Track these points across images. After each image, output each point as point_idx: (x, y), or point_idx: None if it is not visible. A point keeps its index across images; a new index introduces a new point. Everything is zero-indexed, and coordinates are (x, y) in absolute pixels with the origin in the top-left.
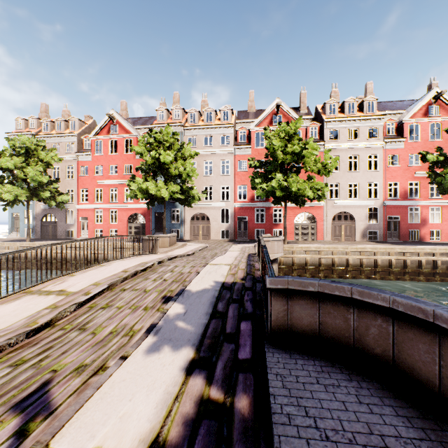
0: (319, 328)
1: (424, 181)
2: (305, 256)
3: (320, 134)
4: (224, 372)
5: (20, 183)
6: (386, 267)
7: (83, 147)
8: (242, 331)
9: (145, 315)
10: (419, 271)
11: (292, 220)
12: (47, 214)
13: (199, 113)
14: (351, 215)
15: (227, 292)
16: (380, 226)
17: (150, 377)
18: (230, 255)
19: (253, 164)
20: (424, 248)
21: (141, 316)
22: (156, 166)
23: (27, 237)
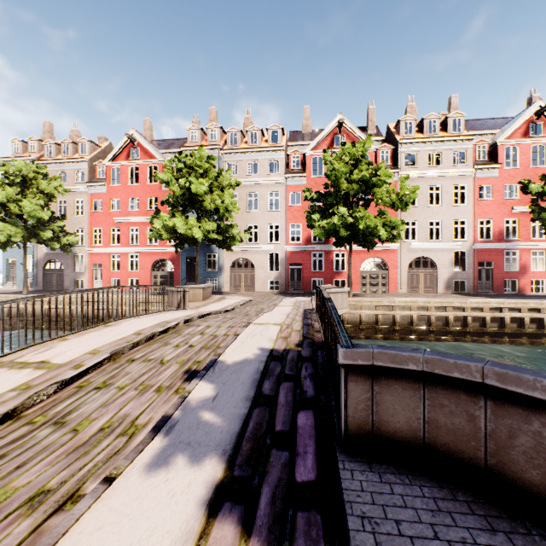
0: (424, 429)
1: (524, 218)
2: (376, 312)
3: (393, 160)
4: (272, 509)
5: (16, 220)
6: (478, 326)
7: (96, 176)
8: (300, 428)
9: (157, 400)
10: (521, 331)
11: (358, 267)
12: (51, 260)
13: (241, 133)
14: (431, 260)
15: (277, 365)
16: (468, 275)
17: (147, 521)
18: (280, 311)
19: (310, 196)
20: (528, 302)
21: (150, 402)
22: (186, 199)
23: (24, 289)
